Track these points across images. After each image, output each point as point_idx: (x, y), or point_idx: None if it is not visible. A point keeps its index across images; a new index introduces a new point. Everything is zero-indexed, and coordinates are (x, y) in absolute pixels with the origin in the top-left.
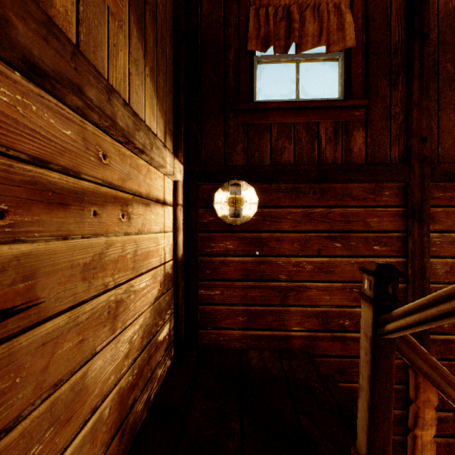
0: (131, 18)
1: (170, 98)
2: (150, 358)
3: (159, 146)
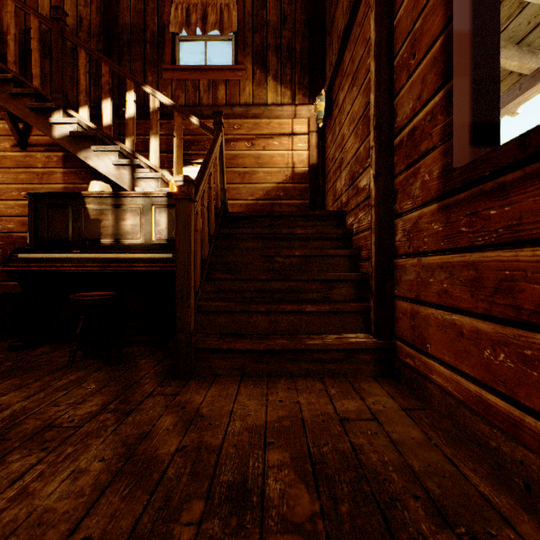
0: (255, 69)
1: (303, 72)
2: (273, 208)
3: (272, 109)
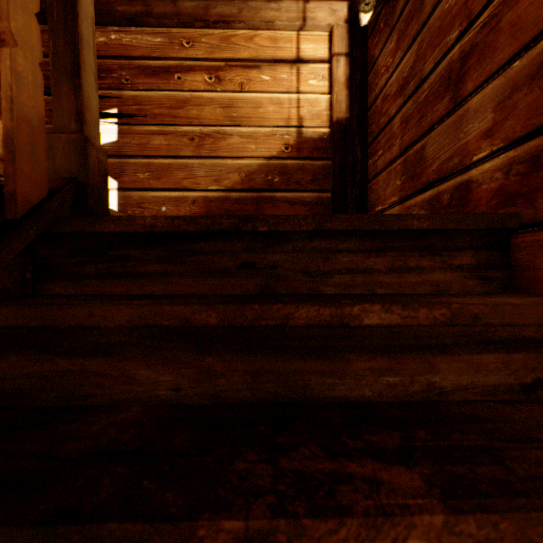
0: None
1: None
2: (259, 207)
3: (258, 6)
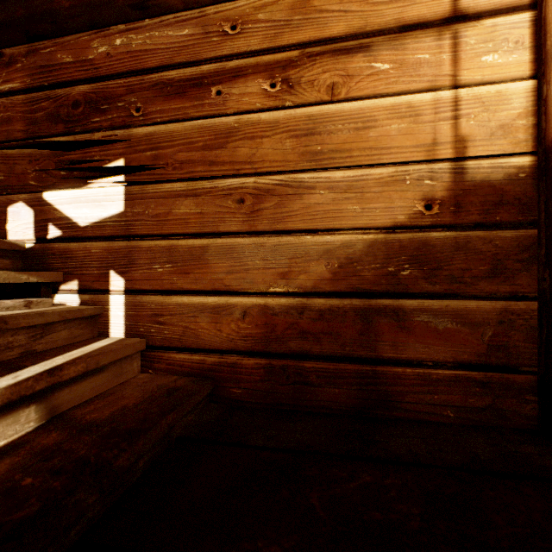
0: None
1: None
2: (369, 328)
3: None
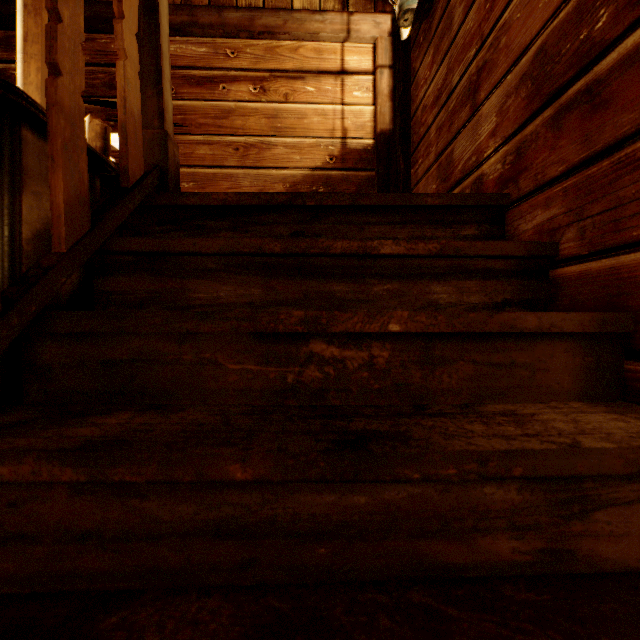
0: None
1: None
2: None
3: (303, 17)
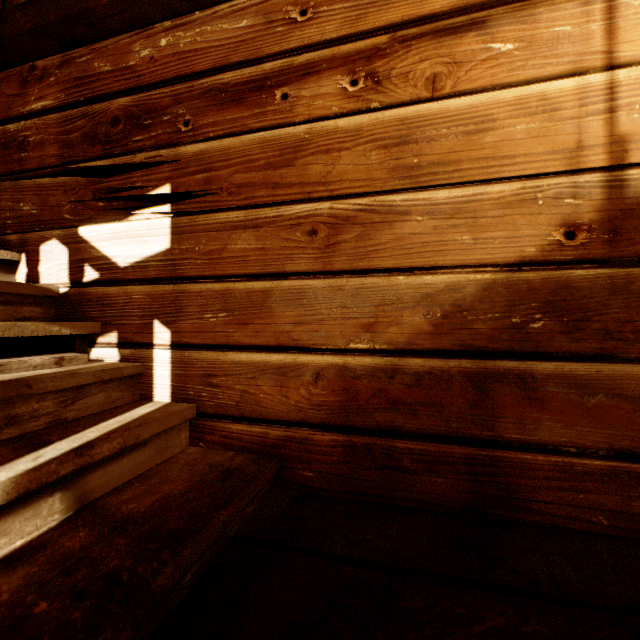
0: None
1: None
2: (484, 399)
3: None
